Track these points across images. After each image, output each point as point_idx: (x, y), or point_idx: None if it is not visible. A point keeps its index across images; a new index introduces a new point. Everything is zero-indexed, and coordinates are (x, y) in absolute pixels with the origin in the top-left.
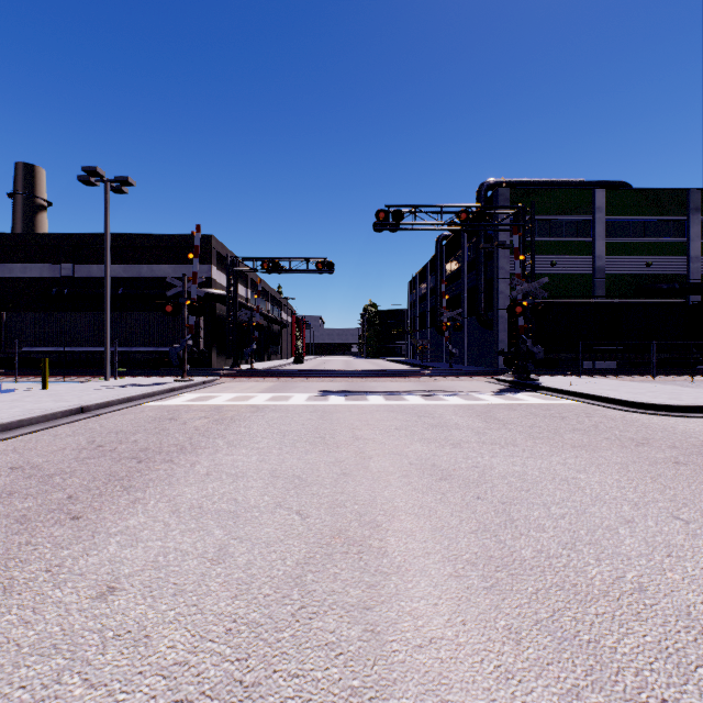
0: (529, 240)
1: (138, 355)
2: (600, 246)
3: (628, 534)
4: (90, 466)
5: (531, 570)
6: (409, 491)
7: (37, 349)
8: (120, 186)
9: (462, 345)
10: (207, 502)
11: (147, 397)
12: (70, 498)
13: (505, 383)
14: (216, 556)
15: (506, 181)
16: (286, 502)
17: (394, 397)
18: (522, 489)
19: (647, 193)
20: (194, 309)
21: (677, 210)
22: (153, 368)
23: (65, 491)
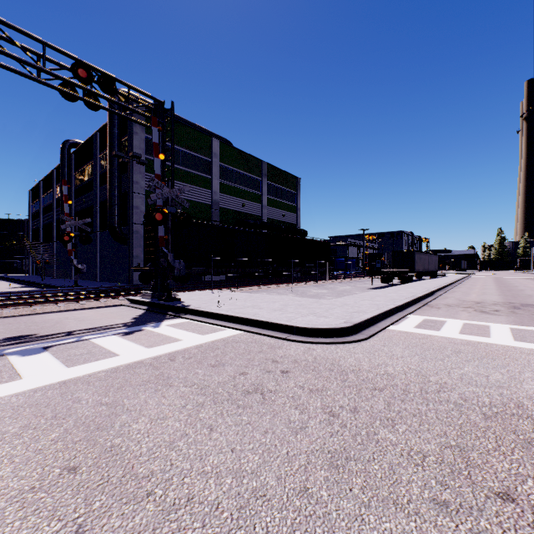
0: None
1: None
2: (216, 184)
3: None
4: None
5: None
6: None
7: None
8: None
9: (95, 260)
10: None
11: None
12: None
13: (143, 306)
14: None
15: (142, 99)
16: None
17: None
18: None
19: (243, 155)
20: None
21: (257, 172)
22: None
23: None
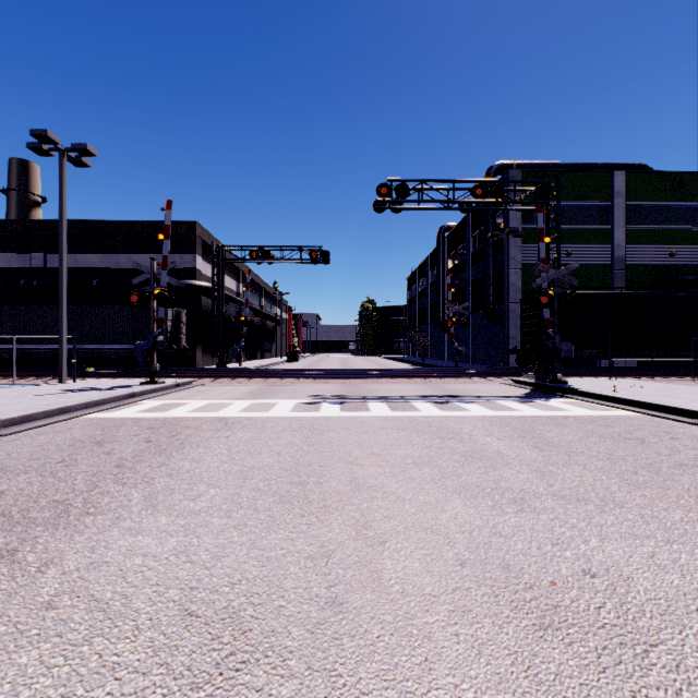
0: None
1: (111, 353)
2: (619, 234)
3: None
4: None
5: None
6: (489, 692)
7: None
8: (79, 156)
9: (467, 342)
10: None
11: (93, 405)
12: None
13: (527, 386)
14: None
15: (517, 164)
16: None
17: (402, 405)
18: None
19: (670, 177)
20: (164, 299)
21: None
22: (128, 367)
23: None
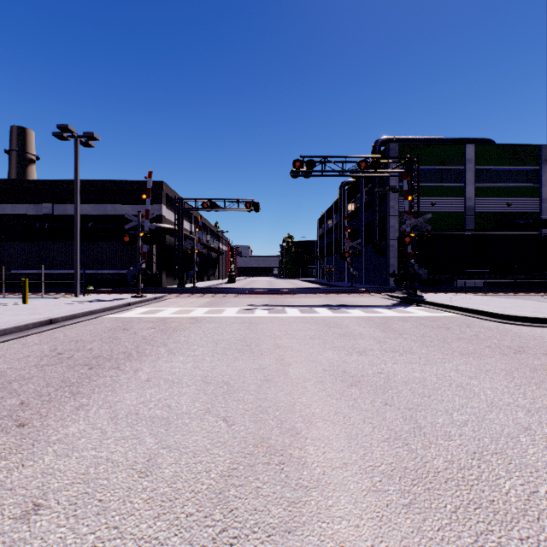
0: (414, 185)
1: (104, 276)
2: (470, 190)
3: (530, 442)
4: (47, 372)
5: (446, 484)
6: (324, 397)
7: (23, 272)
8: (87, 140)
9: (361, 268)
10: (143, 408)
11: (107, 310)
12: (22, 404)
13: (397, 299)
14: (145, 467)
15: (396, 139)
16: (214, 408)
17: (308, 310)
18: (424, 395)
19: (507, 148)
20: (147, 239)
21: (531, 161)
22: (115, 287)
23: (19, 397)
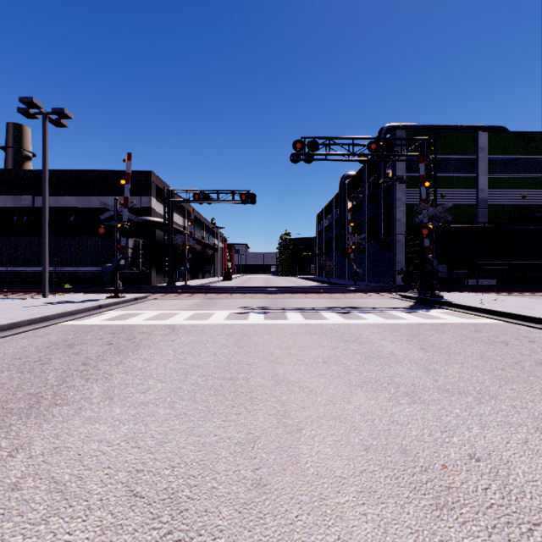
0: None
1: (85, 273)
2: (483, 181)
3: None
4: None
5: None
6: None
7: None
8: (59, 119)
9: (363, 265)
10: None
11: (68, 315)
12: None
13: (411, 300)
14: None
15: (403, 126)
16: None
17: (313, 314)
18: None
19: (522, 136)
20: (125, 231)
21: None
22: (97, 285)
23: None
